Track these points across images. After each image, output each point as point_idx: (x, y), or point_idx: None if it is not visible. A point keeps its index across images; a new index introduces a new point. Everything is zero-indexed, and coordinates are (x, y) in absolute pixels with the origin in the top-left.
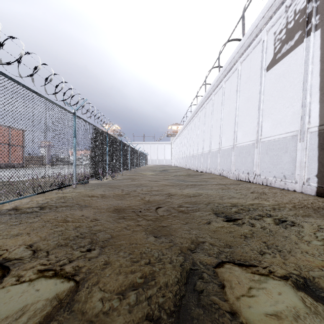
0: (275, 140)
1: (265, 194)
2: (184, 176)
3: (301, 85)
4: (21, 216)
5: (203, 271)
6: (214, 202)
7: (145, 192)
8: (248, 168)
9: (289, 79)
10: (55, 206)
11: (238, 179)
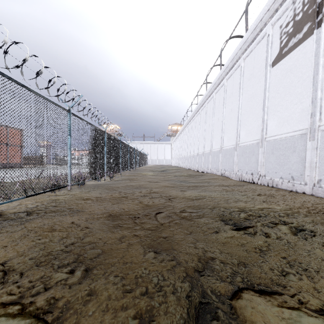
0: (282, 139)
1: (273, 197)
2: (185, 176)
3: (311, 80)
4: (2, 223)
5: (216, 305)
6: (219, 206)
7: (143, 195)
8: (252, 168)
9: (297, 74)
10: (44, 211)
11: (241, 180)
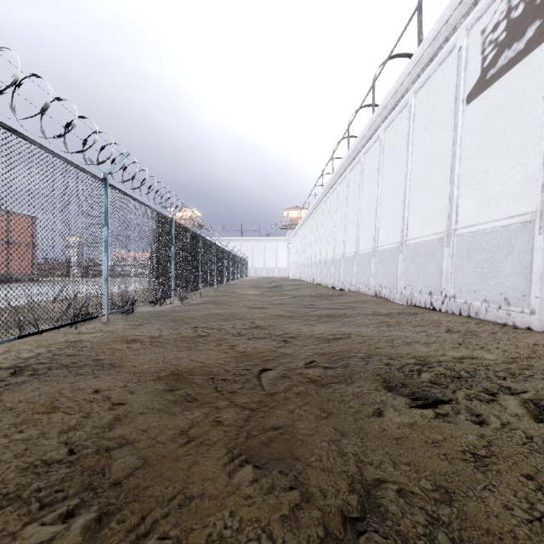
0: (486, 231)
1: (475, 336)
2: (312, 297)
3: (543, 124)
4: None
5: None
6: (379, 356)
7: (238, 332)
8: (431, 283)
9: (514, 114)
10: (47, 367)
11: (411, 305)
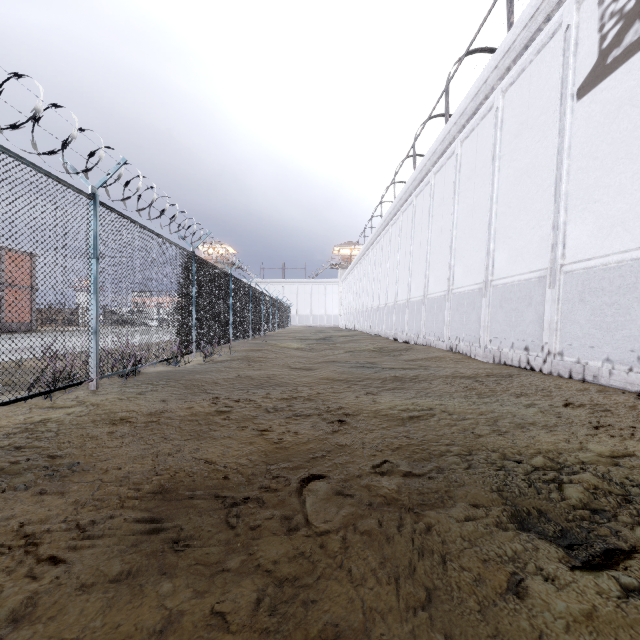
0: (609, 267)
1: (610, 414)
2: (370, 353)
3: None
4: None
5: None
6: (484, 450)
7: (273, 406)
8: (528, 336)
9: None
10: None
11: (500, 363)
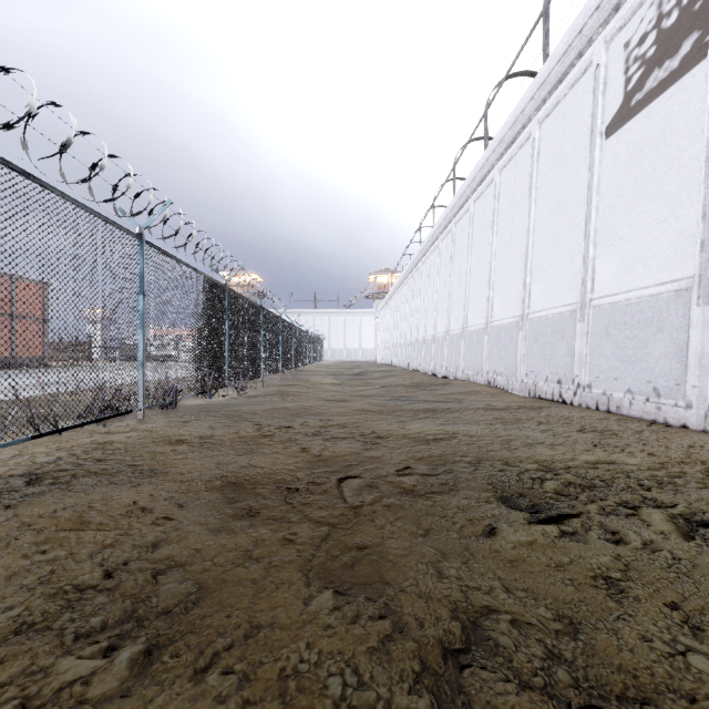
0: (630, 302)
1: (615, 437)
2: (406, 387)
3: (702, 165)
4: None
5: None
6: (492, 461)
7: (312, 431)
8: (560, 369)
9: (666, 152)
10: (71, 474)
11: (535, 396)
